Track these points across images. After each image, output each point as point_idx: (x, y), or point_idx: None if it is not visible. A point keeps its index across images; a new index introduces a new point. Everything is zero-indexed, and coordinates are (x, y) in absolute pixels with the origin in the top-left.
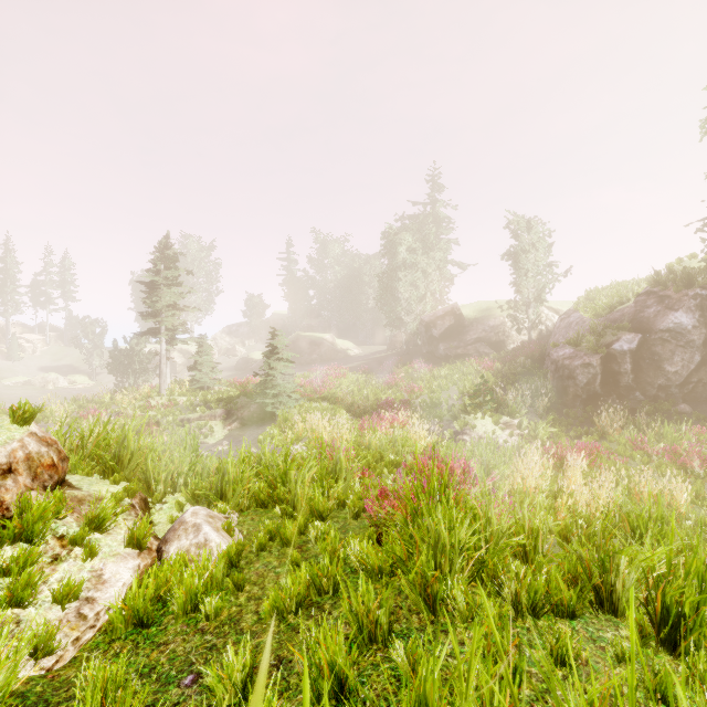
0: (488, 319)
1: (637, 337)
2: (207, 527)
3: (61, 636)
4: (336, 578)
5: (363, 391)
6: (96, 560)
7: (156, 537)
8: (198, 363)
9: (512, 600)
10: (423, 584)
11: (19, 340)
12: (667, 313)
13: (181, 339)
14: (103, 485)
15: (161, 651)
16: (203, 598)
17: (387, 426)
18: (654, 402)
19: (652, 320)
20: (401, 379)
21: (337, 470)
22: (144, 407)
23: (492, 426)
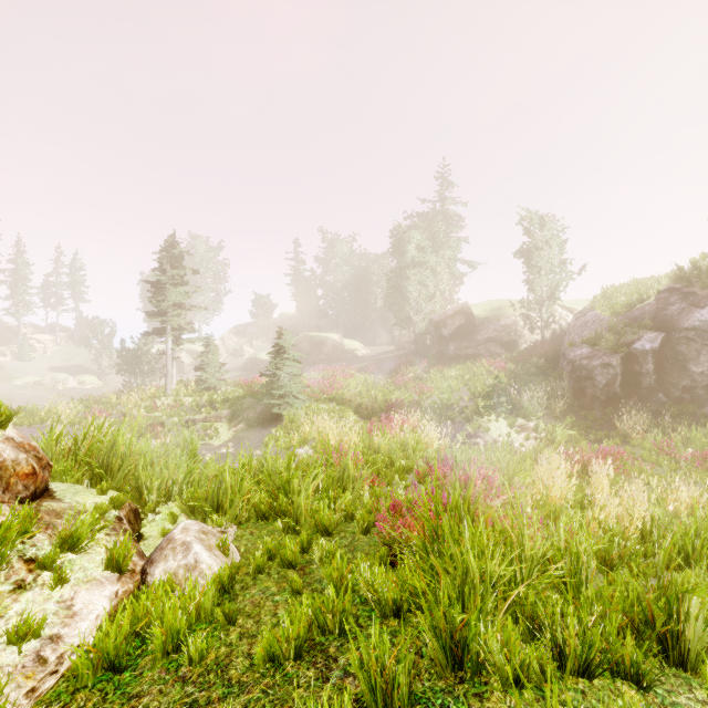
0: (500, 319)
1: (660, 336)
2: (197, 546)
3: (13, 687)
4: (343, 614)
5: (372, 392)
6: (67, 587)
7: (142, 555)
8: (204, 364)
9: (559, 651)
10: (449, 631)
11: (30, 341)
12: (692, 310)
13: (187, 339)
14: (88, 495)
15: (132, 706)
16: (186, 637)
17: (397, 429)
18: (678, 404)
19: (675, 318)
20: (410, 380)
21: (344, 478)
22: (149, 407)
23: (506, 429)
